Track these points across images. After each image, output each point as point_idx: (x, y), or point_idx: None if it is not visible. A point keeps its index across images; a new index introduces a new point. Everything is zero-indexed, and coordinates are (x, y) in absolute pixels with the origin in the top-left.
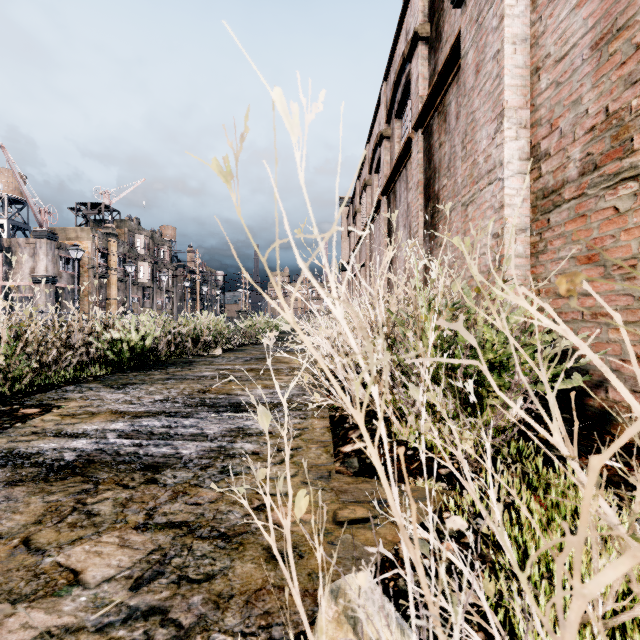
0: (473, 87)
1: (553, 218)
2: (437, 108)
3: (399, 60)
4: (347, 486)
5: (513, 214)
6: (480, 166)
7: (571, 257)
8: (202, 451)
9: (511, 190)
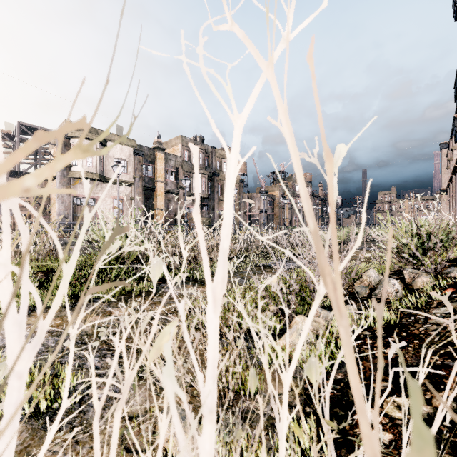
0: None
1: None
2: None
3: None
4: None
5: None
6: None
7: None
8: None
9: None
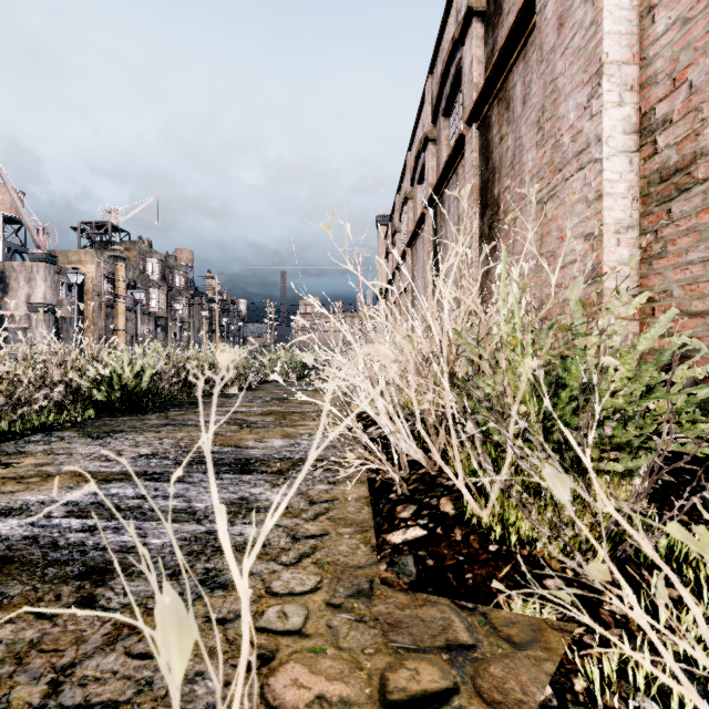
0: (554, 47)
1: (677, 208)
2: (497, 94)
3: (448, 46)
4: (400, 613)
5: (615, 206)
6: (565, 148)
7: (708, 259)
8: (181, 540)
9: (613, 174)
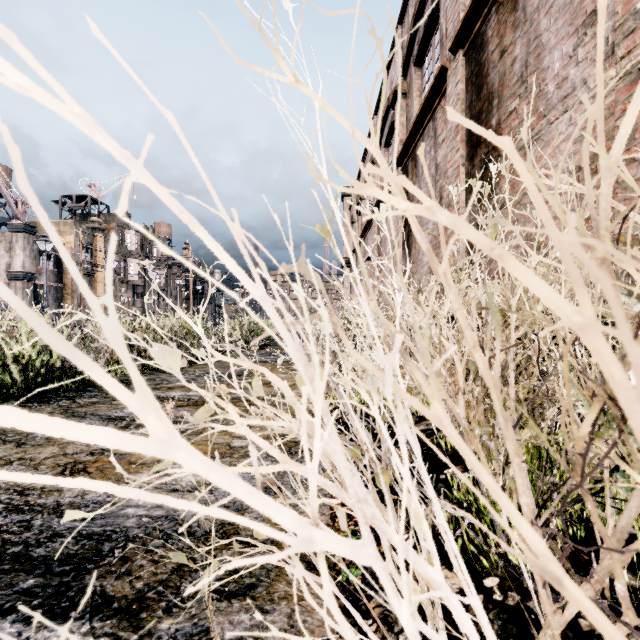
0: None
1: None
2: None
3: None
4: None
5: None
6: None
7: None
8: None
9: None
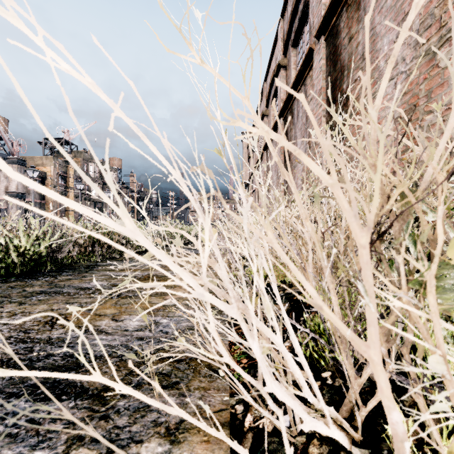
0: None
1: None
2: (346, 2)
3: None
4: None
5: None
6: None
7: None
8: None
9: None
